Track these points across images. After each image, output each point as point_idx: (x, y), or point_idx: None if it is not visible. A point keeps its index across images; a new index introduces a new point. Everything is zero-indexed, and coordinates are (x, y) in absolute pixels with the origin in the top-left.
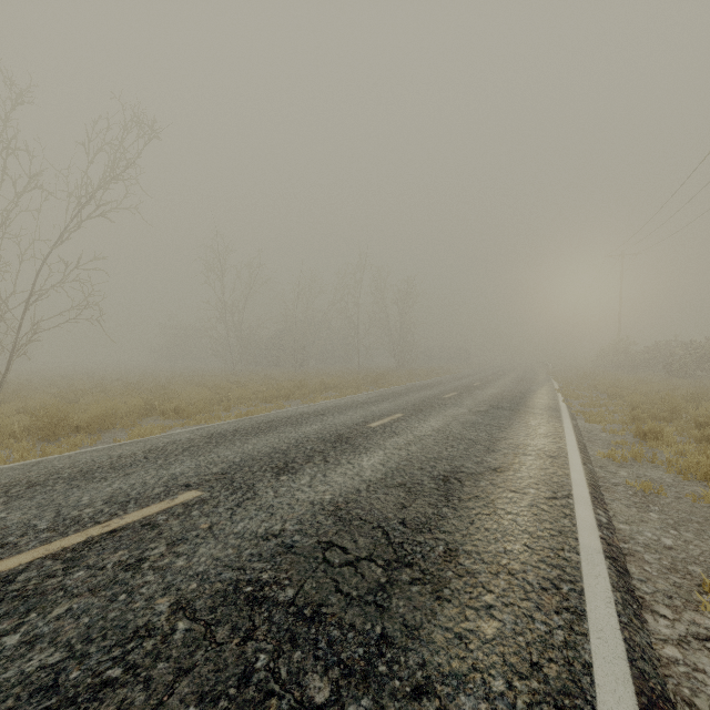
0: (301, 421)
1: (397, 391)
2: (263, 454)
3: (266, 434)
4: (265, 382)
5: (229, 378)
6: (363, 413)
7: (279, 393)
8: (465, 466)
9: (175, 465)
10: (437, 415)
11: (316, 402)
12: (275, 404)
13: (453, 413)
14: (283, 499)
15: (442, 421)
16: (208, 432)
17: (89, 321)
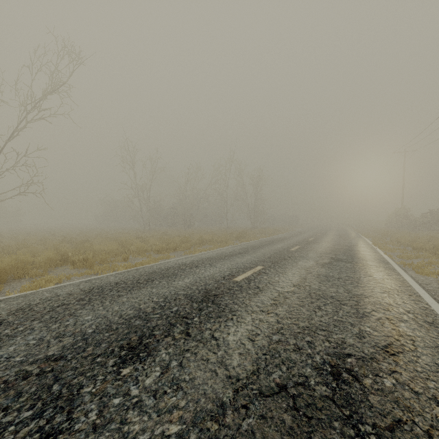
0: (176, 273)
1: (255, 244)
2: (123, 320)
3: (140, 289)
4: (160, 237)
5: (139, 234)
6: (229, 265)
7: (168, 246)
8: (347, 343)
9: (16, 339)
10: (292, 267)
11: (194, 253)
12: (163, 255)
13: (304, 265)
14: (102, 438)
15: (297, 274)
16: (91, 284)
17: (34, 194)
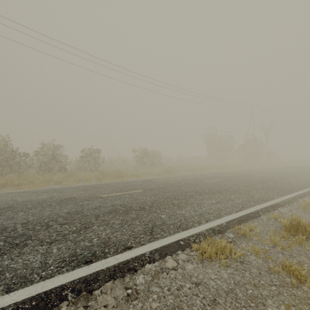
0: None
1: None
2: None
3: None
4: None
5: None
6: None
7: None
8: None
9: None
10: None
11: None
12: None
13: None
14: None
15: None
16: None
17: None
